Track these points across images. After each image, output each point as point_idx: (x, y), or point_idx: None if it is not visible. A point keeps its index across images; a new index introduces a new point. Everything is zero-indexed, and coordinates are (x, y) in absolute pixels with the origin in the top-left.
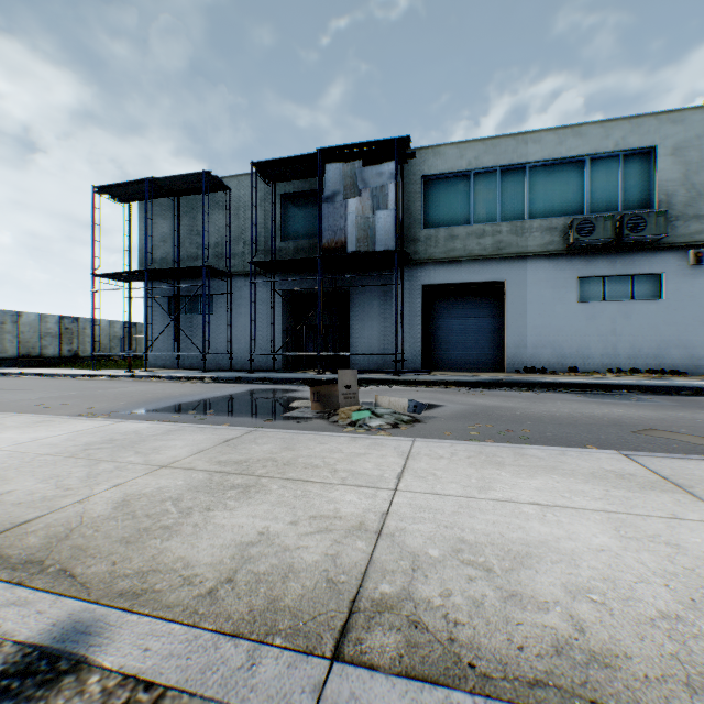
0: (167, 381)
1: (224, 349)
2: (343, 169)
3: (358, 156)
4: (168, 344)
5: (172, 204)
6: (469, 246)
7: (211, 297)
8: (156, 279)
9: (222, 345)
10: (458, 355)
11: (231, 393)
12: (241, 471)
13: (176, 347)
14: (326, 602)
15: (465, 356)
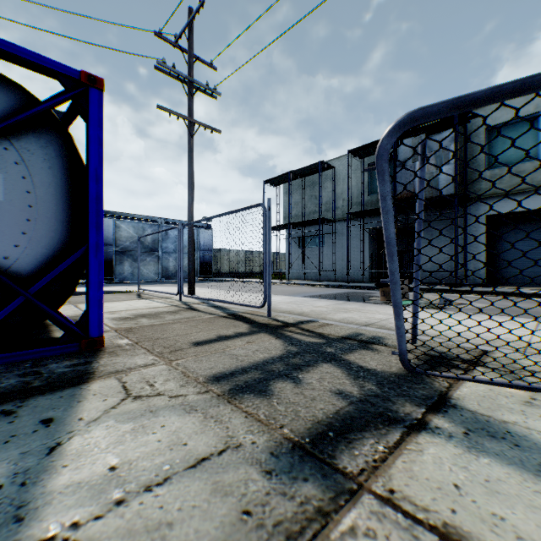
0: (301, 286)
1: (331, 268)
2: (412, 142)
3: (424, 129)
4: (298, 265)
5: (300, 182)
6: (535, 178)
7: (323, 236)
8: (293, 228)
9: (329, 266)
10: (524, 272)
11: (336, 292)
12: (344, 309)
13: (303, 267)
14: (364, 323)
15: (533, 273)
